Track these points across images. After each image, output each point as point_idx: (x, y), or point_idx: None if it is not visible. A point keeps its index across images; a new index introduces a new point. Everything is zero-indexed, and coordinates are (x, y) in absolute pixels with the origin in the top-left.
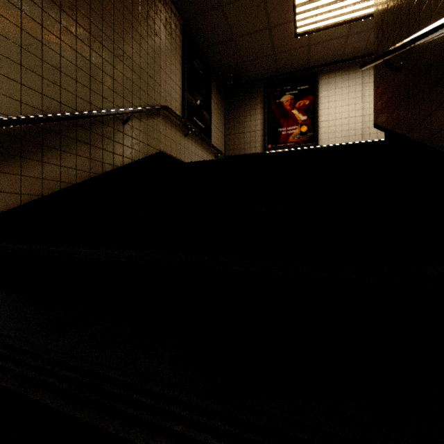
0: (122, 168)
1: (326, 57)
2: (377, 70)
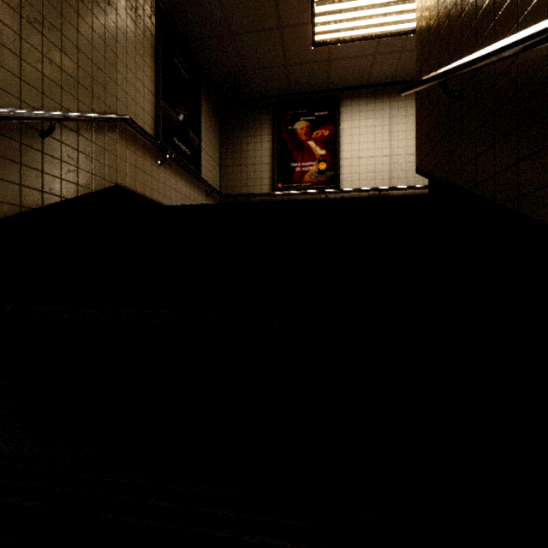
0: (40, 210)
1: (349, 79)
2: (421, 98)
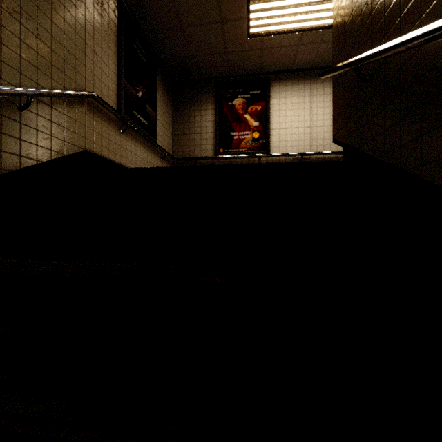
0: (18, 172)
1: (277, 64)
2: (337, 80)
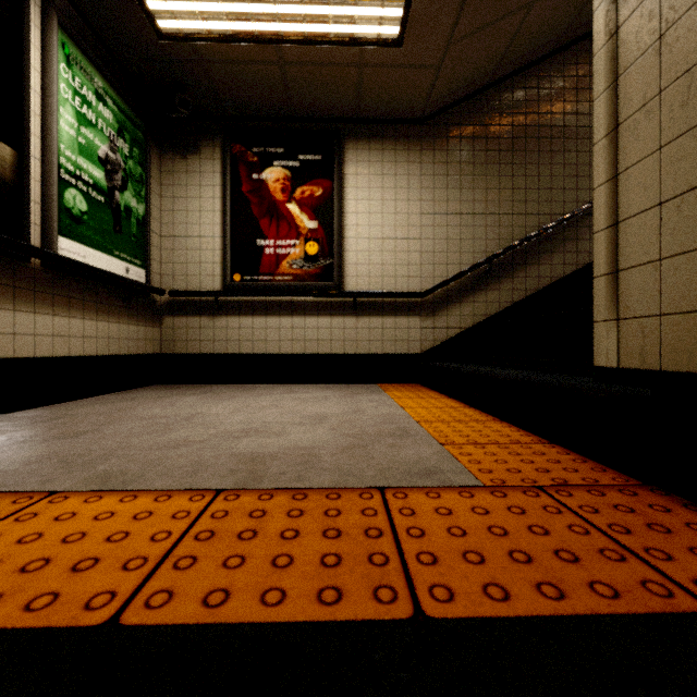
0: None
1: None
2: None
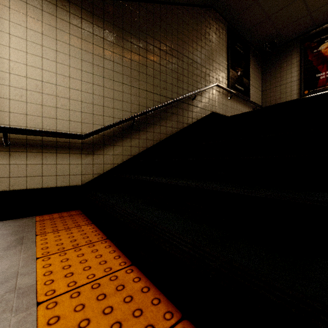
0: (192, 124)
1: None
2: None
